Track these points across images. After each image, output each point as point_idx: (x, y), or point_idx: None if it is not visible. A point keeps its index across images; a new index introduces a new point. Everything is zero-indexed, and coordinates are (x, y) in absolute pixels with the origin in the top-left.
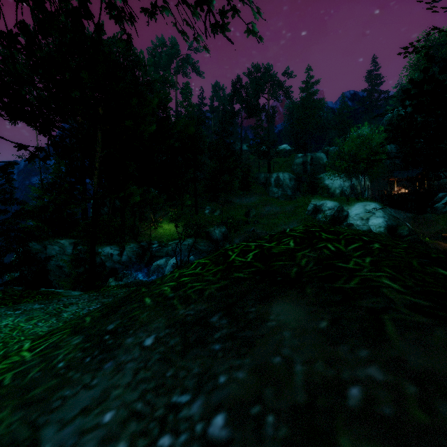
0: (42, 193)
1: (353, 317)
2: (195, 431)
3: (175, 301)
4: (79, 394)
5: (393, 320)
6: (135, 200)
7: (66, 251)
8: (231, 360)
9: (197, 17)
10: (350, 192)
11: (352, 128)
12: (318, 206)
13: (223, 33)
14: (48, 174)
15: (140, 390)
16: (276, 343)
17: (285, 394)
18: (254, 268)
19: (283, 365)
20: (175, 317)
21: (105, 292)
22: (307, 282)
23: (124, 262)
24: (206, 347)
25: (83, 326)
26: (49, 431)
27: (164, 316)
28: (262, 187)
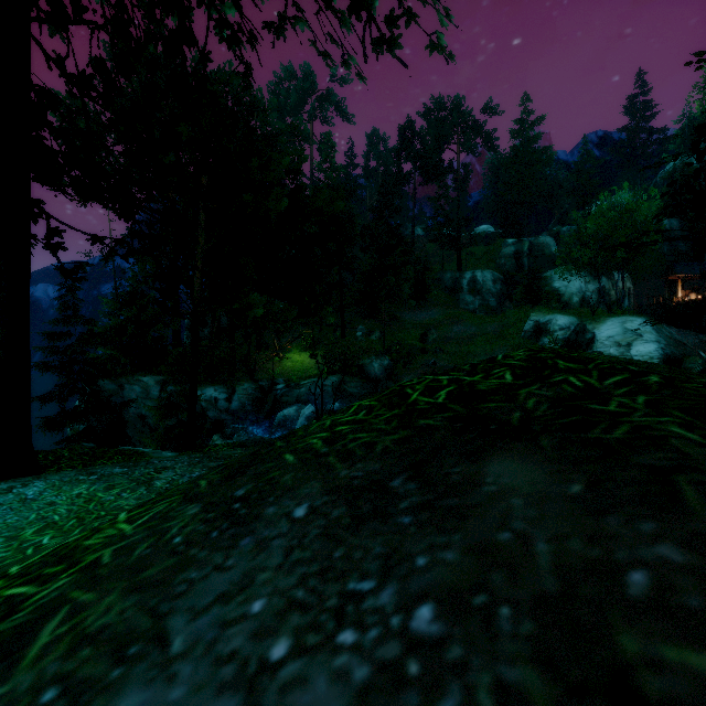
0: (117, 307)
1: (624, 478)
2: (391, 626)
3: (332, 458)
4: (210, 578)
5: (694, 484)
6: (256, 314)
7: (151, 394)
8: (431, 537)
9: (349, 29)
10: (598, 300)
11: (601, 193)
12: (543, 324)
13: (391, 52)
14: (125, 279)
15: (298, 574)
16: (500, 514)
17: (524, 580)
18: (451, 412)
19: (517, 543)
20: (335, 480)
21: (212, 454)
22: (541, 431)
23: (235, 412)
24: (389, 520)
25: (198, 492)
26: (177, 621)
27: (318, 478)
28: (448, 294)
